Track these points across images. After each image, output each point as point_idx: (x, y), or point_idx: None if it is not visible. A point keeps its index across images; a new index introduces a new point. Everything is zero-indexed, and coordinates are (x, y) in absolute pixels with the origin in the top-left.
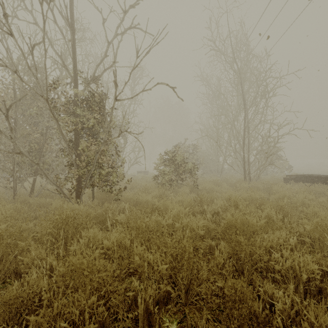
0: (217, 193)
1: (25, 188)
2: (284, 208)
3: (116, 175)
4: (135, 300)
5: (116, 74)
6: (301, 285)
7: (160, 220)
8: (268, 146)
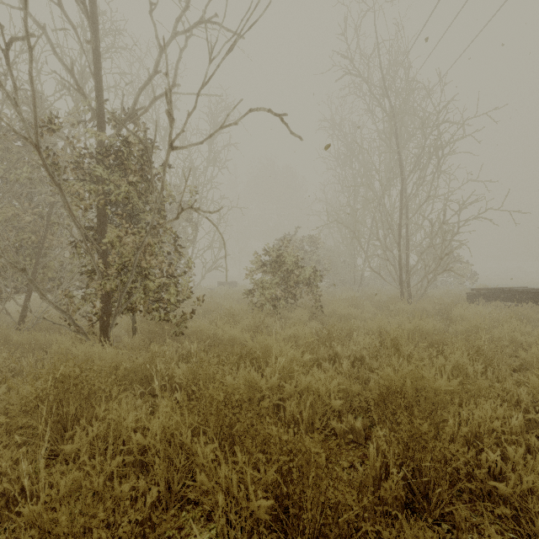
0: (357, 321)
1: (9, 314)
2: (484, 352)
3: (176, 290)
4: None
5: (170, 98)
6: None
7: (255, 378)
8: (443, 239)
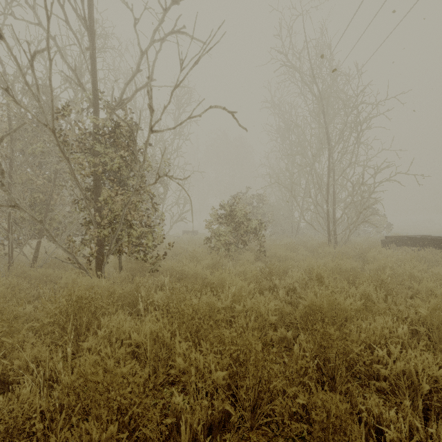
0: (292, 261)
1: (25, 255)
2: (387, 283)
3: (152, 237)
4: (177, 424)
5: (151, 95)
6: (419, 398)
7: (213, 301)
8: (362, 197)
